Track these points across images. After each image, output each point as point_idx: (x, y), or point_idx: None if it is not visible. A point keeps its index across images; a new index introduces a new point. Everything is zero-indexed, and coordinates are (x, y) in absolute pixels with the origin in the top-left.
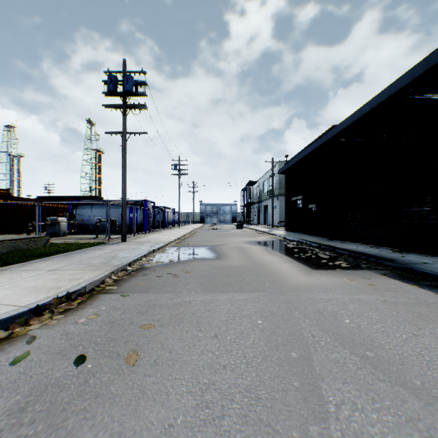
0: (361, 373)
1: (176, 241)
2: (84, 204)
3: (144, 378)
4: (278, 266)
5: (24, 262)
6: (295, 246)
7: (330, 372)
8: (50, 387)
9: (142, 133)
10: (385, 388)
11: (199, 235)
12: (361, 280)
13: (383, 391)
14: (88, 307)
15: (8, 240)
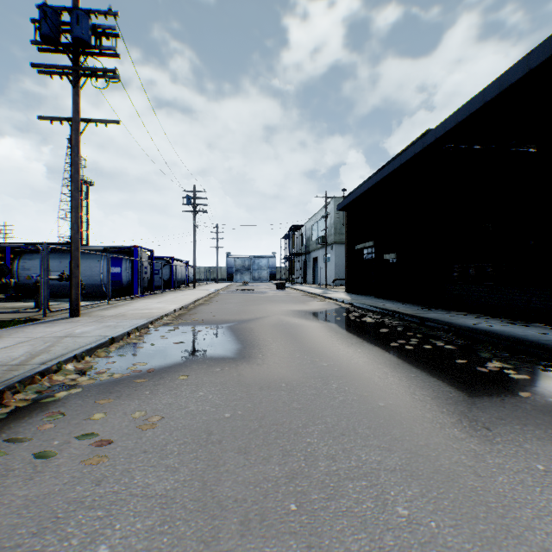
0: None
1: (177, 313)
2: (33, 253)
3: None
4: (378, 383)
5: None
6: (376, 321)
7: None
8: None
9: (110, 121)
10: None
11: (220, 300)
12: None
13: None
14: None
15: None
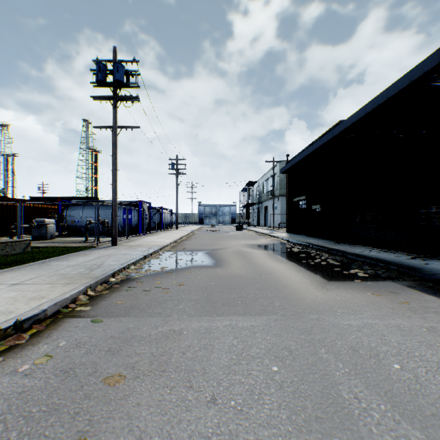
0: None
1: (172, 245)
2: (75, 205)
3: None
4: (286, 276)
5: None
6: (300, 250)
7: None
8: None
9: (134, 127)
10: None
11: (197, 237)
12: (389, 296)
13: None
14: (43, 342)
15: None
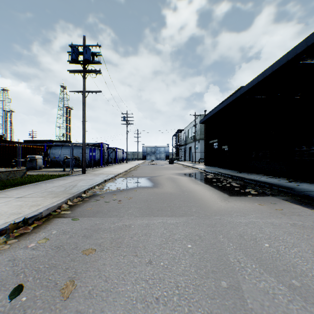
0: (293, 307)
1: (124, 173)
2: (56, 146)
3: None
4: (201, 193)
5: (1, 190)
6: (213, 177)
7: (262, 306)
8: None
9: (97, 91)
10: None
11: (141, 168)
12: (269, 205)
13: None
14: (41, 231)
15: None
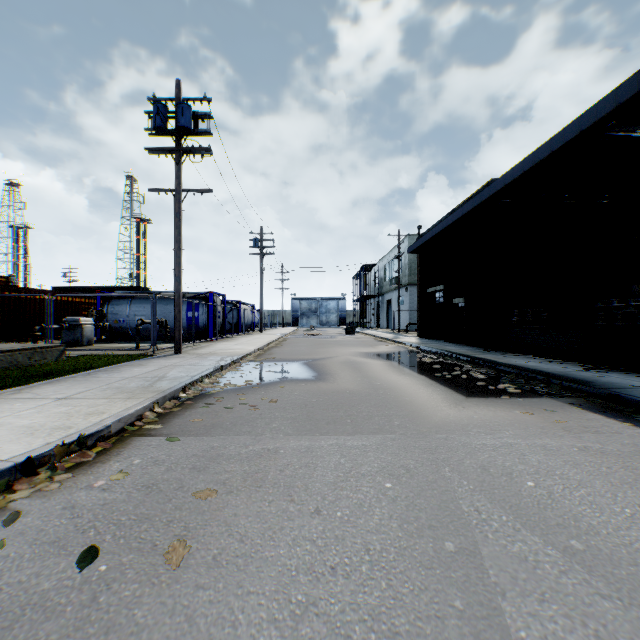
0: (567, 581)
1: (257, 353)
2: (120, 298)
3: (194, 593)
4: (411, 392)
5: (22, 385)
6: (434, 361)
7: (514, 580)
8: (29, 610)
9: (204, 190)
10: (615, 612)
11: (291, 343)
12: (542, 415)
13: (612, 618)
14: (113, 460)
15: (0, 352)
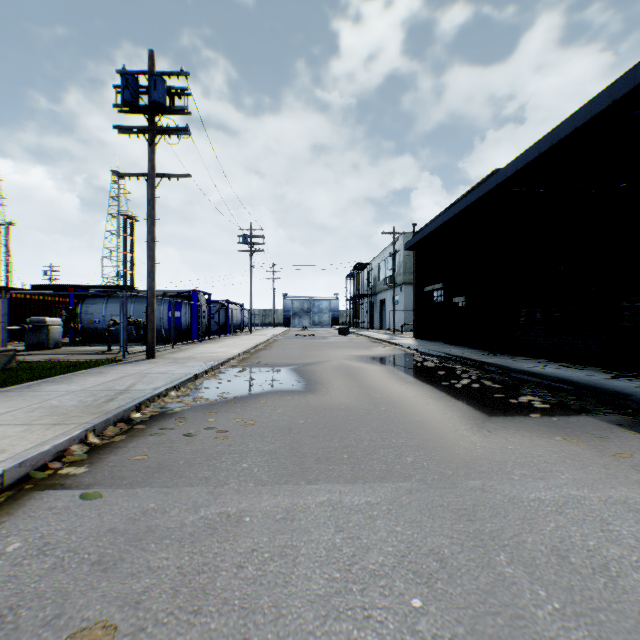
0: None
1: (241, 357)
2: (95, 297)
3: None
4: (419, 408)
5: None
6: (437, 365)
7: None
8: None
9: (181, 175)
10: None
11: (280, 345)
12: (593, 443)
13: None
14: None
15: None
